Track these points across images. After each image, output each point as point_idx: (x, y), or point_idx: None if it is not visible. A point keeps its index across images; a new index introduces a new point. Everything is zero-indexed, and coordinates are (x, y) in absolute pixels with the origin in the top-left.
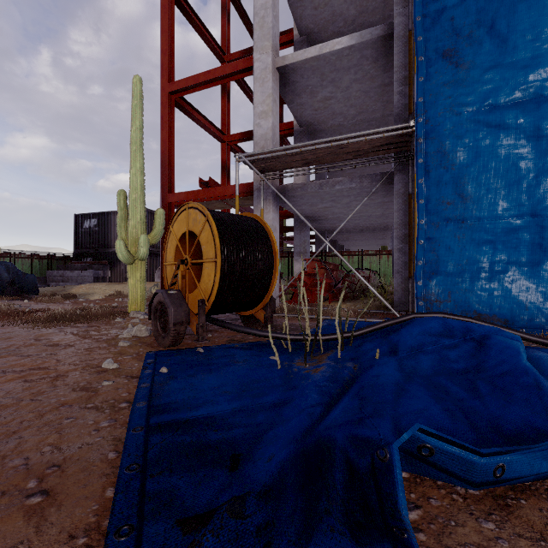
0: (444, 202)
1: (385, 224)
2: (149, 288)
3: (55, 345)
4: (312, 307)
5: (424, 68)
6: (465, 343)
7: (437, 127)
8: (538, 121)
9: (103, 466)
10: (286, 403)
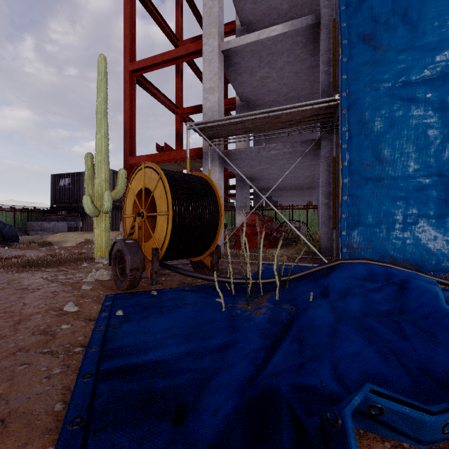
0: (364, 164)
1: (312, 184)
2: (114, 236)
3: (24, 289)
4: (251, 253)
5: (347, 50)
6: (388, 287)
7: (358, 100)
8: (443, 95)
9: (47, 419)
10: (230, 346)
